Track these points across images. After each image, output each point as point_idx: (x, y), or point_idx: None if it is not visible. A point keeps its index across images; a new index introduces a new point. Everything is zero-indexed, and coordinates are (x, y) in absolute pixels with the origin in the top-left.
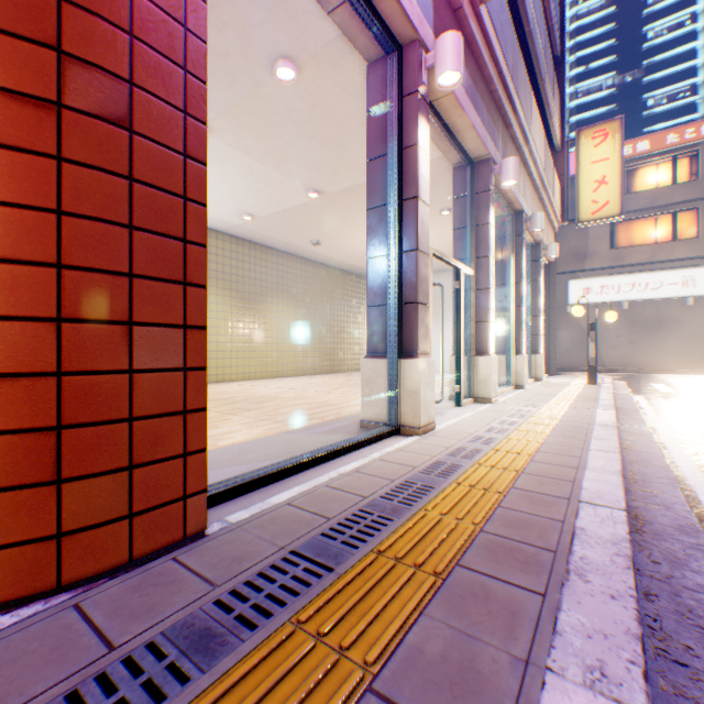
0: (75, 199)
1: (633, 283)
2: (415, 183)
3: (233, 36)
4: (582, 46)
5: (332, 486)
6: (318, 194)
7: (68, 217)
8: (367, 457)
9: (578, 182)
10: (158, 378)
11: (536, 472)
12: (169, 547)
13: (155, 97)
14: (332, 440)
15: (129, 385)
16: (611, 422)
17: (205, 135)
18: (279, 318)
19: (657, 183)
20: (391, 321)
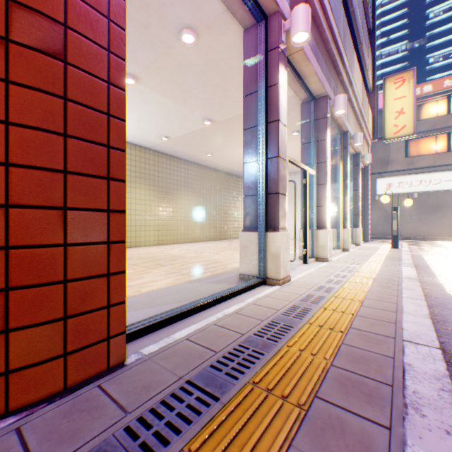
0: (20, 113)
1: (420, 180)
2: (276, 110)
3: (152, 13)
4: (385, 24)
5: (219, 325)
6: (210, 122)
7: (14, 126)
8: (244, 301)
9: (384, 112)
10: (87, 250)
11: (366, 315)
12: (96, 376)
13: (85, 37)
14: (219, 288)
15: (63, 255)
16: (414, 276)
17: (124, 69)
18: (186, 204)
19: (437, 113)
20: (260, 206)
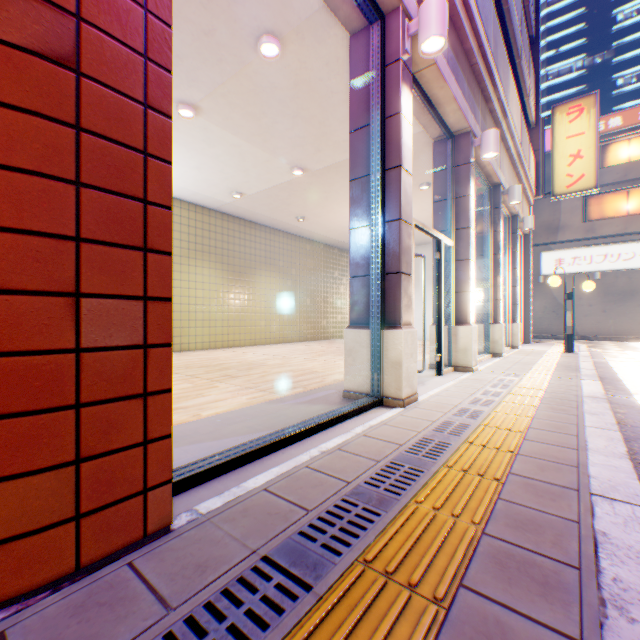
0: (6, 149)
1: (605, 254)
2: (398, 152)
3: (218, 13)
4: (552, 31)
5: (313, 468)
6: (302, 171)
7: None
8: (350, 431)
9: (552, 156)
10: (112, 358)
11: (533, 454)
12: (127, 547)
13: (108, 36)
14: (314, 411)
15: (75, 366)
16: (600, 394)
17: (169, 84)
18: (267, 289)
19: (629, 157)
20: (373, 292)
